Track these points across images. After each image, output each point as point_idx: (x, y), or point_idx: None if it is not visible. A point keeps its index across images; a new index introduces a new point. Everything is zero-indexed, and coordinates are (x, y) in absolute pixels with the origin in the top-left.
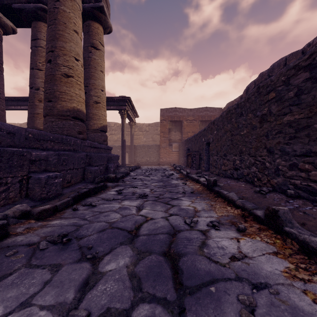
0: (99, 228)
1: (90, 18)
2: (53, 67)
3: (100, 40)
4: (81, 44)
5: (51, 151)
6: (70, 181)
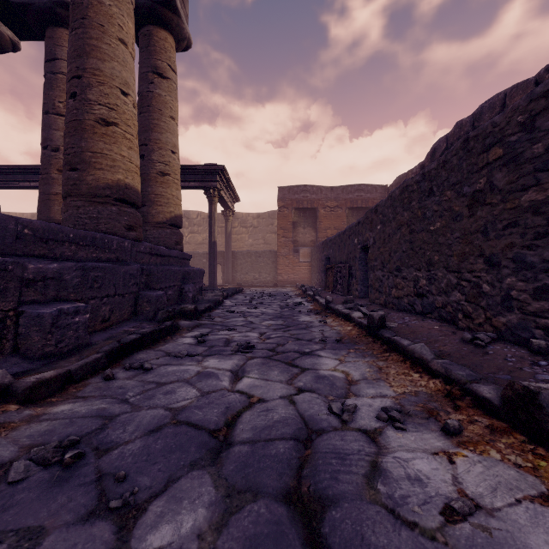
0: (149, 424)
1: (151, 20)
2: (79, 107)
3: (169, 62)
4: (133, 65)
5: (69, 262)
6: (109, 318)
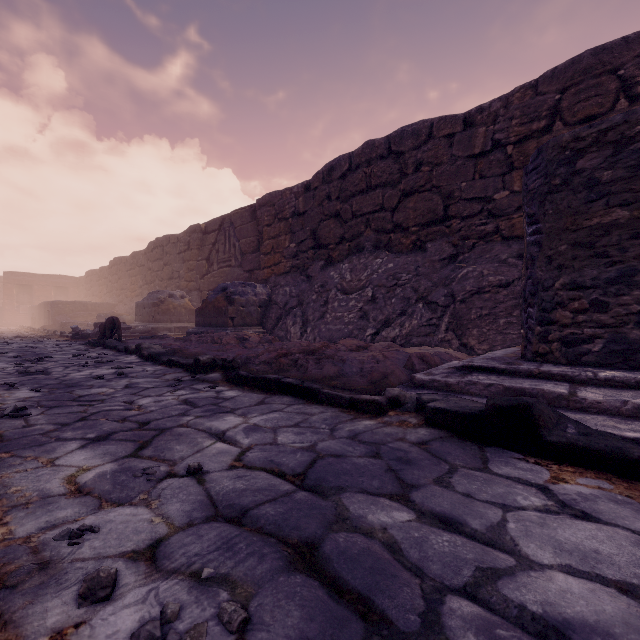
0: None
1: None
2: None
3: None
4: None
5: None
6: None
